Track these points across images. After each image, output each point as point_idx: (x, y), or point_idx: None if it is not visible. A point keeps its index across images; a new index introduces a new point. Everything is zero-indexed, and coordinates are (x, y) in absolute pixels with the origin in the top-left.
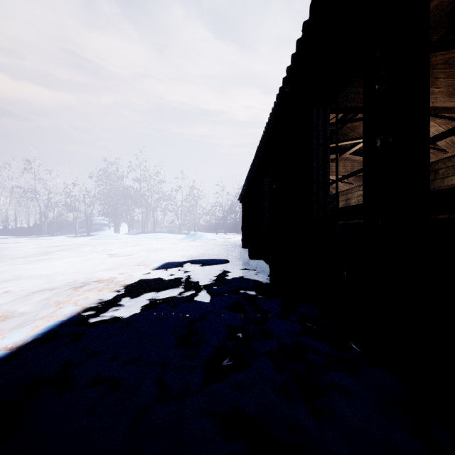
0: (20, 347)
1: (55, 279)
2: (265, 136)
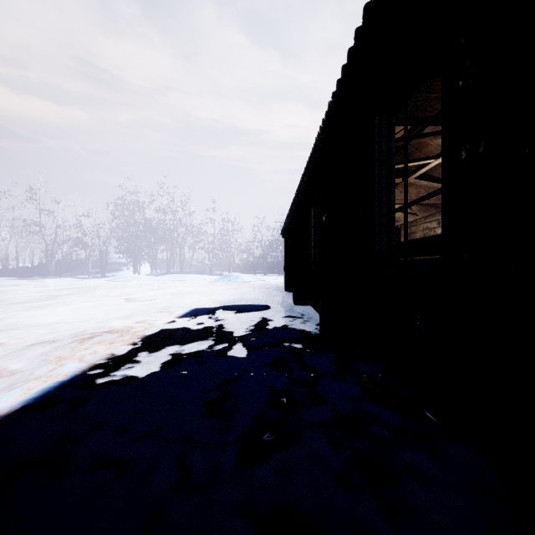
0: (5, 416)
1: (59, 329)
2: (314, 155)
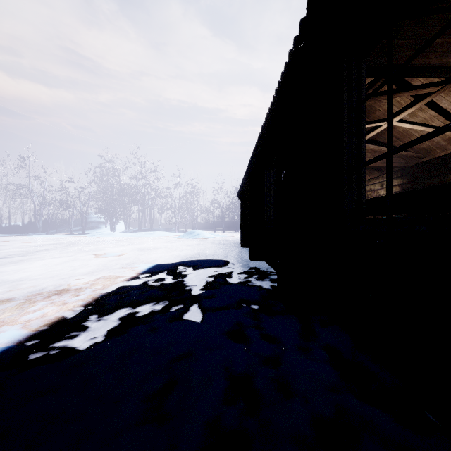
0: None
1: (20, 287)
2: (270, 115)
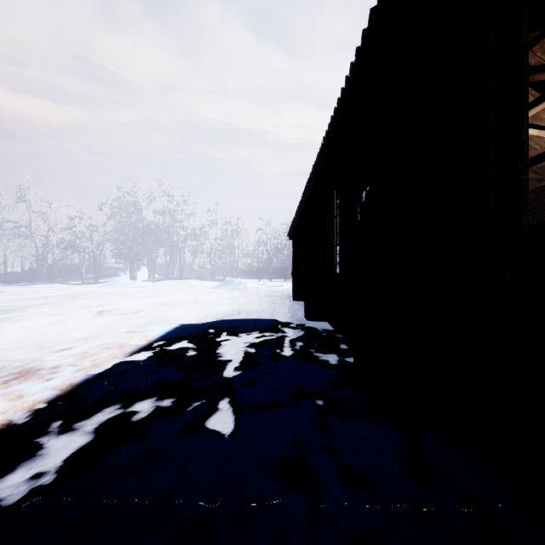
0: None
1: None
2: (339, 112)
